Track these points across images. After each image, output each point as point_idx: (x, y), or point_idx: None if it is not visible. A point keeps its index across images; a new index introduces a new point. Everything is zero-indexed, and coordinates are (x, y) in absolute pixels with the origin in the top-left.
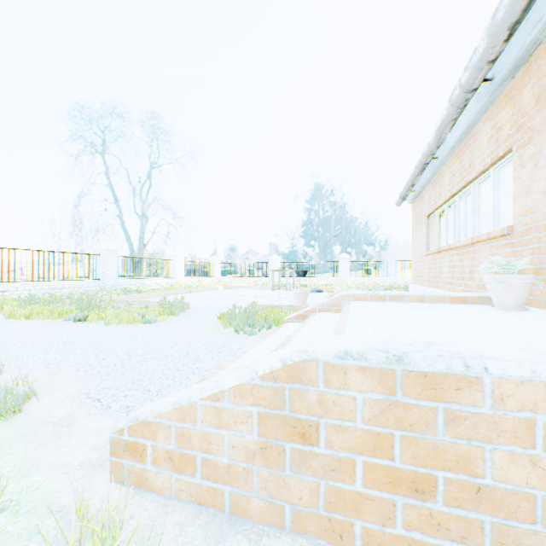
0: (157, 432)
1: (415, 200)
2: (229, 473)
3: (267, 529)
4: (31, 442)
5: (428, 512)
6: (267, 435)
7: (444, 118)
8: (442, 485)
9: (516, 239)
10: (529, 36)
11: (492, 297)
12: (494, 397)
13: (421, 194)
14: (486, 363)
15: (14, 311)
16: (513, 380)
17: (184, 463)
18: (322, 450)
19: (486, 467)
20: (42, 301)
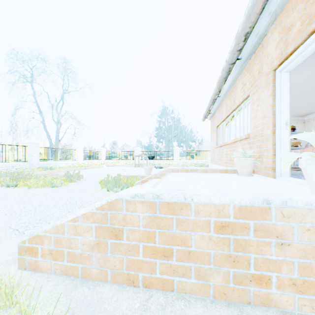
0: (44, 240)
1: (212, 118)
2: (81, 257)
3: (100, 283)
4: None
5: (170, 265)
6: (99, 237)
7: (220, 76)
8: (175, 252)
9: (251, 140)
10: (254, 40)
11: (237, 169)
12: (195, 211)
13: (214, 115)
14: (193, 197)
15: None
16: (202, 203)
17: (58, 255)
18: (125, 241)
19: (192, 242)
20: None
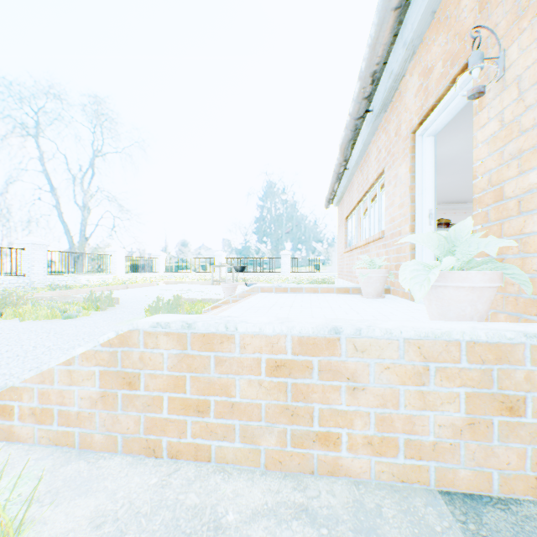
0: (23, 394)
1: (340, 204)
2: (79, 418)
3: (106, 455)
4: None
5: (206, 424)
6: (106, 386)
7: (343, 137)
8: (214, 405)
9: (388, 241)
10: (388, 83)
11: (361, 287)
12: (241, 346)
13: (342, 199)
14: (238, 325)
15: None
16: (250, 334)
17: (45, 416)
18: (142, 392)
19: (237, 390)
20: None
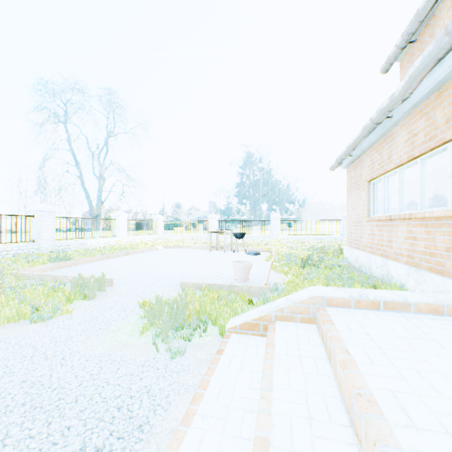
0: None
1: (351, 165)
2: None
3: None
4: None
5: None
6: None
7: (430, 55)
8: None
9: None
10: None
11: None
12: None
13: (359, 159)
14: None
15: None
16: None
17: None
18: None
19: None
20: None
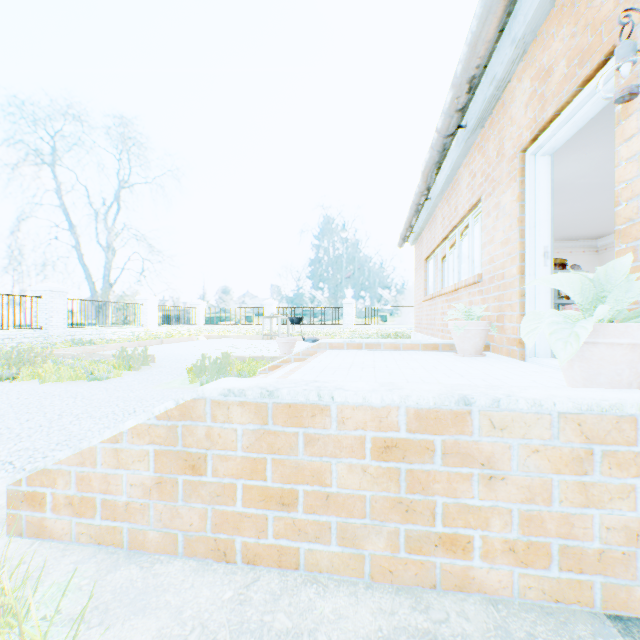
0: (57, 479)
1: (417, 242)
2: (128, 510)
3: (163, 558)
4: None
5: (292, 521)
6: (163, 470)
7: (428, 160)
8: (302, 496)
9: (485, 286)
10: (488, 91)
11: (455, 343)
12: (339, 420)
13: (421, 236)
14: (334, 393)
15: None
16: (351, 405)
17: (85, 507)
18: (210, 478)
19: (333, 477)
20: None
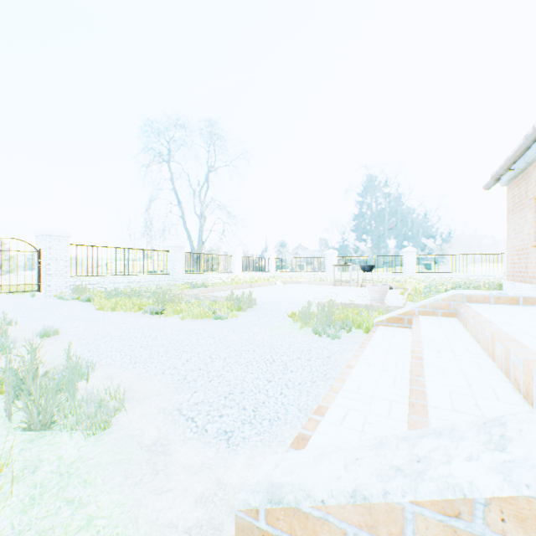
0: (318, 533)
1: (513, 181)
2: None
3: None
4: (126, 476)
5: None
6: None
7: None
8: None
9: None
10: None
11: None
12: None
13: (523, 173)
14: None
15: (102, 303)
16: None
17: None
18: None
19: None
20: (124, 294)
